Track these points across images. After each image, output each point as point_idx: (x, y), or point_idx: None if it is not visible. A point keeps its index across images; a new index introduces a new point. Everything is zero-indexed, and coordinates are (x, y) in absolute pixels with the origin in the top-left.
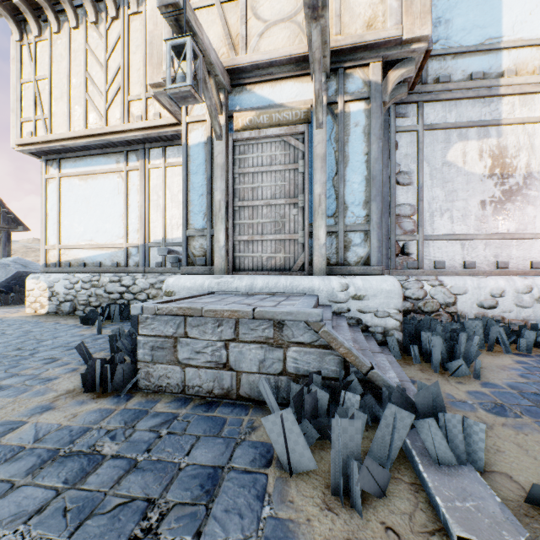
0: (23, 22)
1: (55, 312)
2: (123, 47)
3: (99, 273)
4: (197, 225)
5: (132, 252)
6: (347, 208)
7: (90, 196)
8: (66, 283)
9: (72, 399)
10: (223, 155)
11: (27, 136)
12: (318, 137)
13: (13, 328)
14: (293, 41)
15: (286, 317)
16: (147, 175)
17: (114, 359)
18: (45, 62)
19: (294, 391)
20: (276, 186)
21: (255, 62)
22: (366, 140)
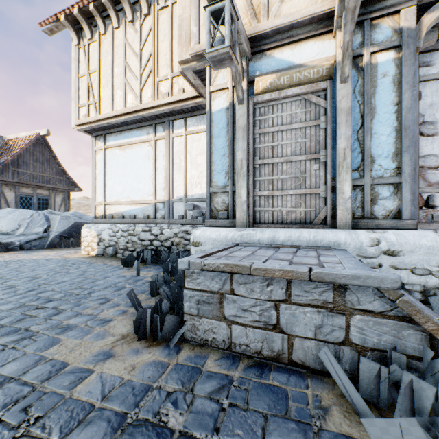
0: (80, 30)
1: (102, 254)
2: (153, 38)
3: (134, 224)
4: (219, 183)
5: (159, 207)
6: (373, 161)
7: (127, 162)
8: (110, 232)
9: (128, 346)
10: (244, 118)
11: (83, 117)
12: (342, 92)
13: (74, 268)
14: (315, 0)
15: (351, 281)
16: (171, 142)
17: (158, 306)
18: (95, 59)
19: (366, 368)
20: (296, 143)
21: (276, 27)
22: (396, 90)
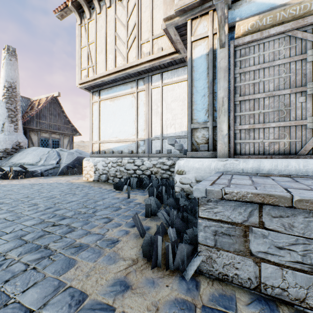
0: (82, 13)
1: (97, 180)
2: (137, 10)
3: (121, 157)
4: (199, 120)
5: (140, 144)
6: None
7: (116, 110)
8: (103, 163)
9: (142, 275)
10: (225, 59)
11: (84, 78)
12: None
13: (78, 190)
14: None
15: None
16: (150, 93)
17: (159, 229)
18: (93, 33)
19: None
20: (279, 78)
21: None
22: None
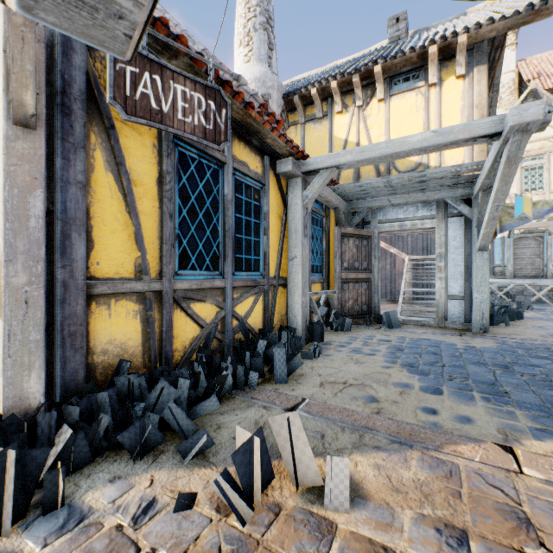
0: None
1: None
2: None
3: None
4: (496, 263)
5: None
6: None
7: None
8: None
9: None
10: (510, 243)
11: None
12: (549, 238)
13: None
14: None
15: None
16: None
17: None
18: None
19: None
20: (531, 252)
21: None
22: None
